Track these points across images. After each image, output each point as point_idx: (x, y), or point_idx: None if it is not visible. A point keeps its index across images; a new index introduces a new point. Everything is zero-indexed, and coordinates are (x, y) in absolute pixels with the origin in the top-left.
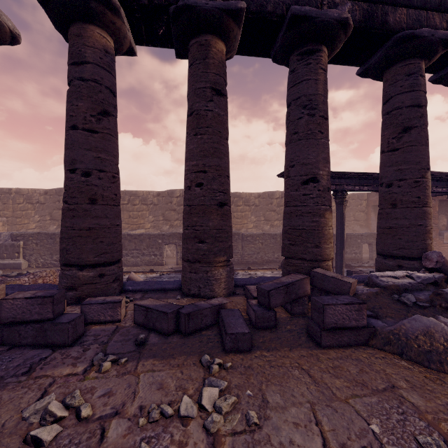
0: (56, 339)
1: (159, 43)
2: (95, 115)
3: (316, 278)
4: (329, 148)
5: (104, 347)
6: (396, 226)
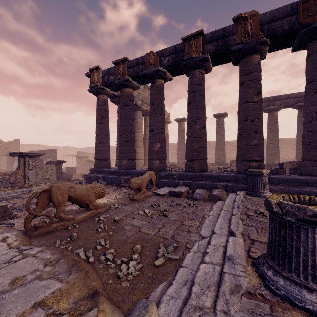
0: None
1: None
2: None
3: None
4: None
5: None
6: None
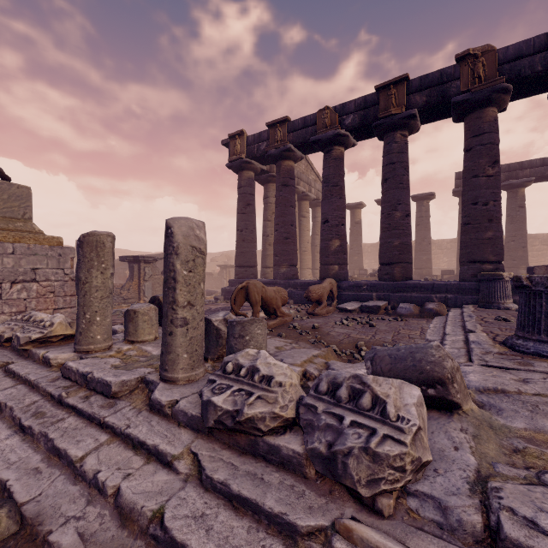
0: None
1: None
2: None
3: None
4: None
5: None
6: None
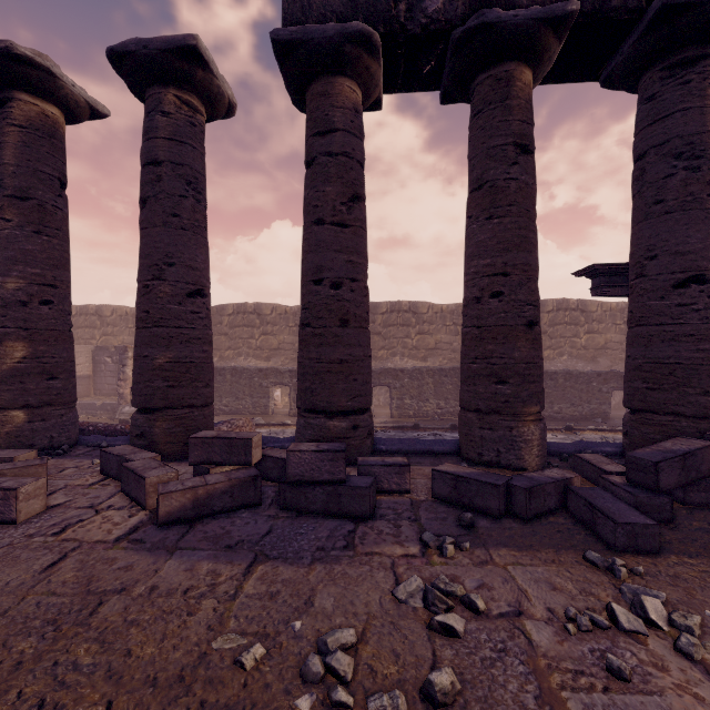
0: (353, 509)
1: (419, 85)
2: (346, 202)
3: None
4: None
5: (419, 525)
6: None
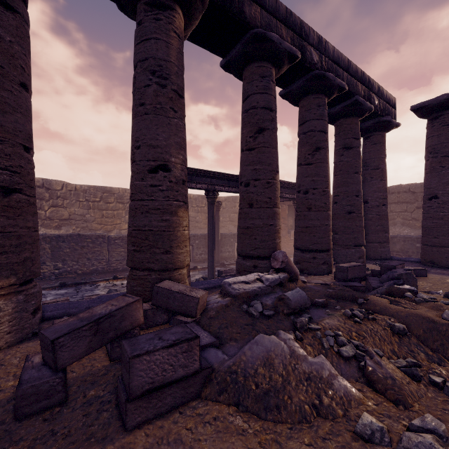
0: None
1: None
2: None
3: (160, 296)
4: (185, 133)
5: None
6: (252, 226)
